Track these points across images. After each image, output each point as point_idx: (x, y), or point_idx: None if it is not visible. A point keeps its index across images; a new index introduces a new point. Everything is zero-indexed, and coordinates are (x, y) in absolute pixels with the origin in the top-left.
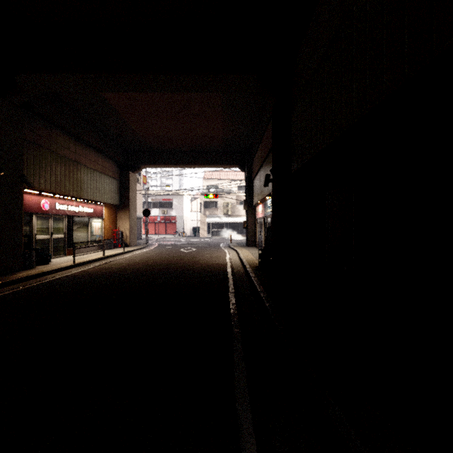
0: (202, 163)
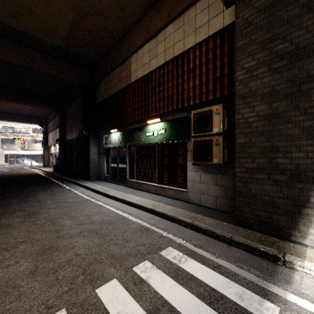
0: (12, 120)
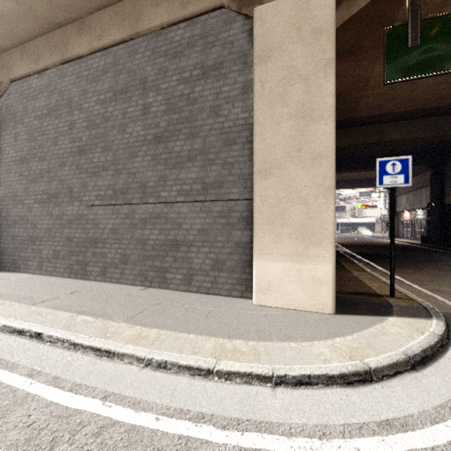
0: (358, 187)
